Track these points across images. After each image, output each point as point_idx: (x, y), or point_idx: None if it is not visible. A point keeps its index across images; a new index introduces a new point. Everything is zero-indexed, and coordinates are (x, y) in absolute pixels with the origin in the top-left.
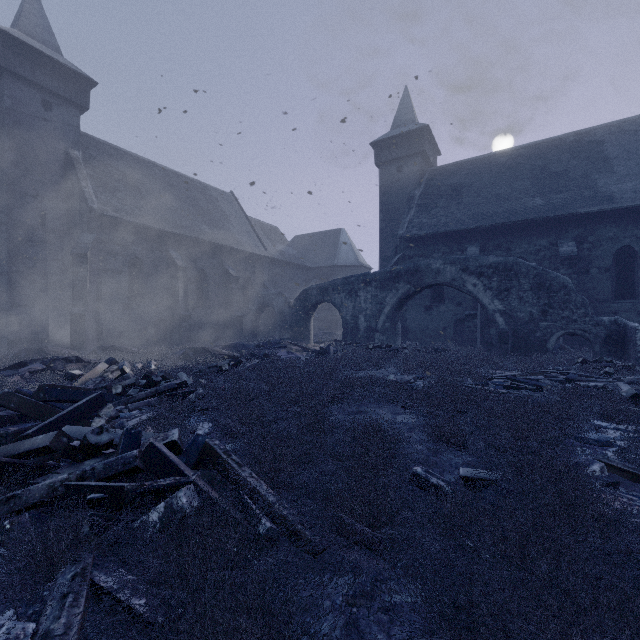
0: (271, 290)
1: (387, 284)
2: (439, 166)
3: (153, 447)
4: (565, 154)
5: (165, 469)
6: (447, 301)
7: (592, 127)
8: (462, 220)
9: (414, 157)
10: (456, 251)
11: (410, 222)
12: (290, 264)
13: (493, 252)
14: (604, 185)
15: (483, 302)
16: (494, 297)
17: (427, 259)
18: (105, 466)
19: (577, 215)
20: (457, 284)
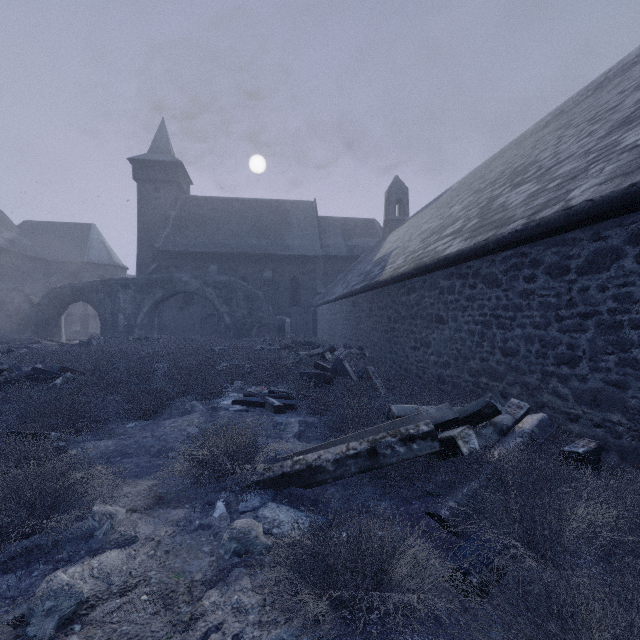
0: (2, 285)
1: (146, 289)
2: (191, 196)
3: (37, 368)
4: (271, 213)
5: (49, 374)
6: (196, 304)
7: (286, 200)
8: (207, 245)
9: (170, 184)
10: (202, 267)
11: (166, 238)
12: (24, 256)
13: (227, 271)
14: (287, 239)
15: (217, 306)
16: (223, 303)
17: (180, 270)
18: (16, 375)
19: (274, 255)
20: (200, 293)
